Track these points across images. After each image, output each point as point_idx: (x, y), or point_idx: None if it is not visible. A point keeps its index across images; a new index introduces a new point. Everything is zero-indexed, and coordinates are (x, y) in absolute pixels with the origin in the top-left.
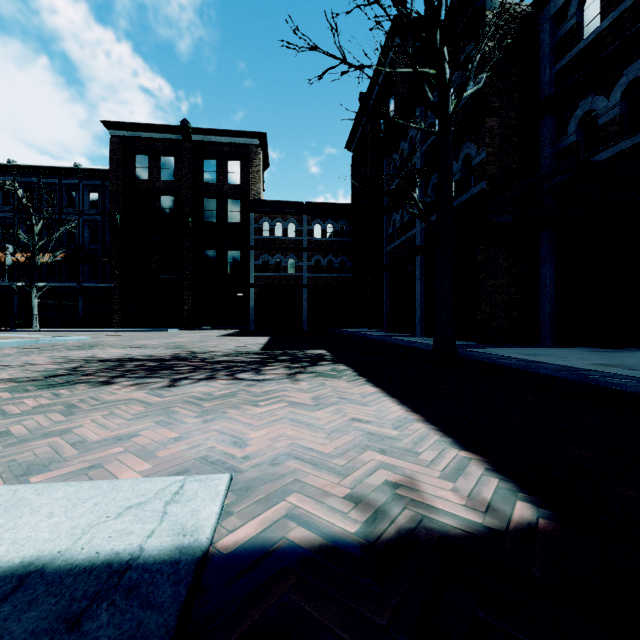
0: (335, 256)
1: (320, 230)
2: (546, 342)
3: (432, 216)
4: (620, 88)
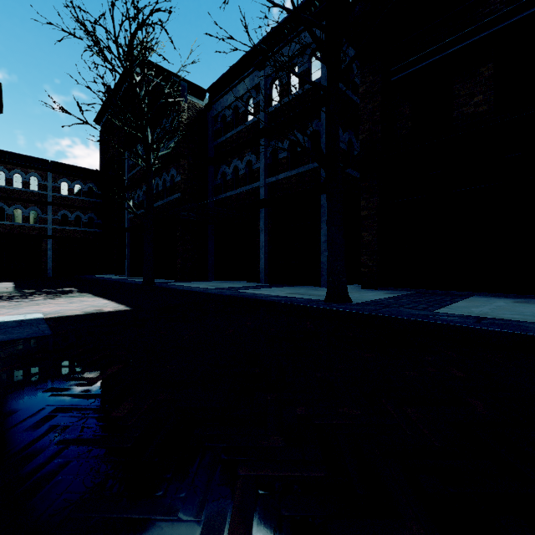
0: (84, 213)
1: (68, 188)
2: (210, 279)
3: (156, 203)
4: (232, 167)
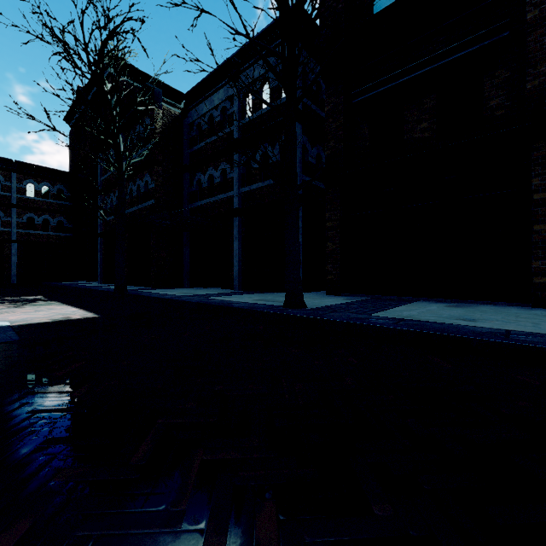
0: (52, 216)
1: (34, 190)
2: (186, 286)
3: (130, 209)
4: (207, 175)
